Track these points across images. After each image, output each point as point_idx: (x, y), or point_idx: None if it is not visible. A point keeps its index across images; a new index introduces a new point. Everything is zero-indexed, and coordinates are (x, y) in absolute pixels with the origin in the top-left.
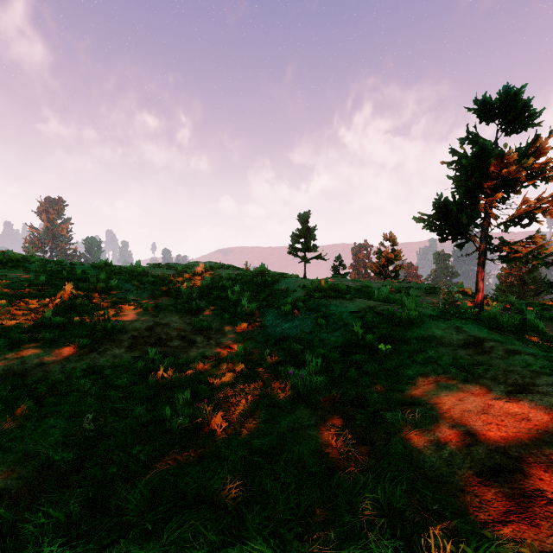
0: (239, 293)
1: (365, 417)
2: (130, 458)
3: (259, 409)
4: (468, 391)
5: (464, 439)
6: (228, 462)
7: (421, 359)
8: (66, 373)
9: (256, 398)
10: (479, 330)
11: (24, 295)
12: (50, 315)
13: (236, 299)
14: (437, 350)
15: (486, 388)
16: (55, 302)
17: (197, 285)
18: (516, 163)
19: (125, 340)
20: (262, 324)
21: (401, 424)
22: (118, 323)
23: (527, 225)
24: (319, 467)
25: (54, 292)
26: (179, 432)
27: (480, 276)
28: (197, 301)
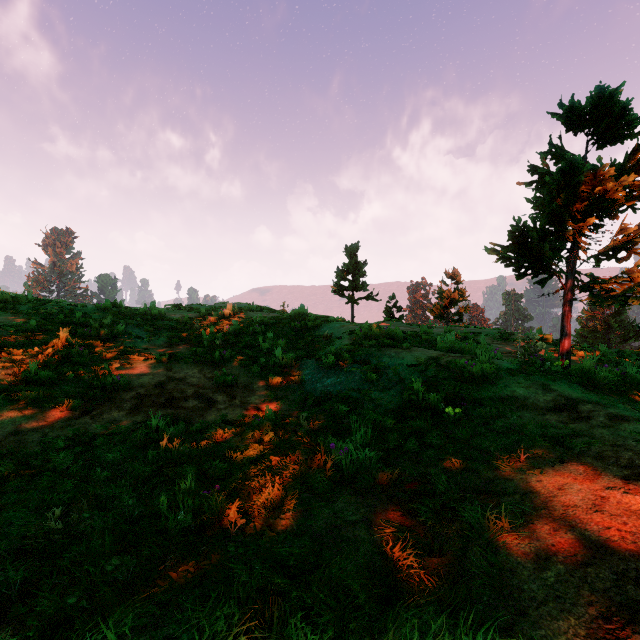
0: (273, 340)
1: (431, 512)
2: (101, 577)
3: (289, 497)
4: (569, 476)
5: (574, 553)
6: (239, 585)
7: (500, 427)
8: (45, 445)
9: (286, 480)
10: (571, 388)
11: (8, 343)
12: (36, 369)
13: (268, 348)
14: (520, 415)
15: (592, 471)
16: (46, 352)
17: (223, 331)
18: (612, 181)
19: (128, 399)
20: (299, 379)
21: (482, 526)
22: (121, 378)
23: (624, 258)
24: (368, 596)
25: (46, 339)
26: (179, 532)
27: (566, 320)
28: (221, 350)
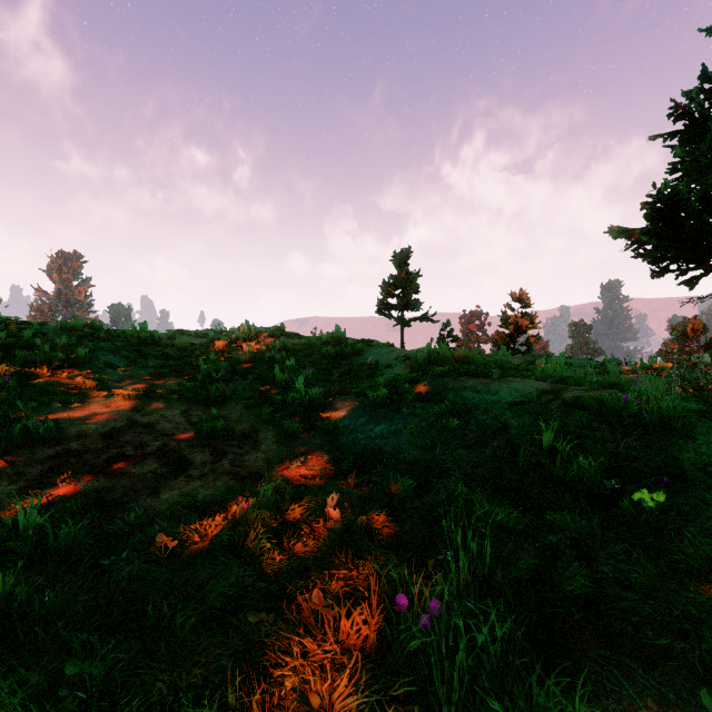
0: (295, 369)
1: None
2: None
3: None
4: None
5: None
6: None
7: None
8: None
9: (279, 705)
10: None
11: None
12: None
13: (288, 379)
14: None
15: None
16: None
17: (230, 358)
18: None
19: (43, 459)
20: (329, 425)
21: None
22: (42, 424)
23: None
24: None
25: None
26: None
27: None
28: (219, 382)
